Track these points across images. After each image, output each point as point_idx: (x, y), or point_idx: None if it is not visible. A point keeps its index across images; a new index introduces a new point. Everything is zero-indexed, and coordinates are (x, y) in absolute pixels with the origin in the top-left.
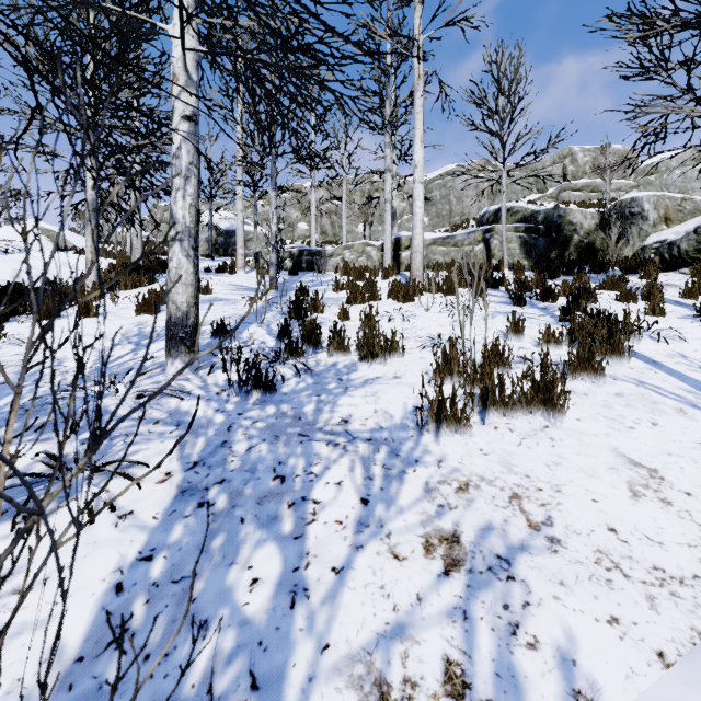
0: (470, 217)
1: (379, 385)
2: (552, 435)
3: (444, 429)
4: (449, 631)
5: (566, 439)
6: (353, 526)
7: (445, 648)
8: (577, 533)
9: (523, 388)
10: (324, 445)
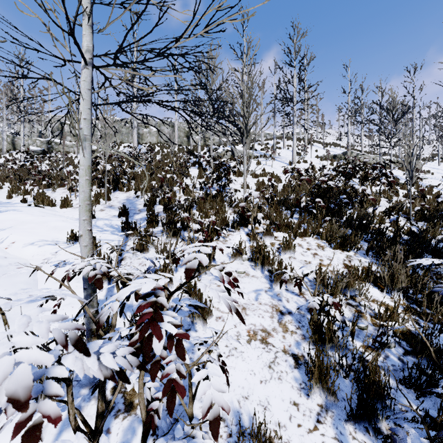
0: None
1: None
2: None
3: None
4: None
5: None
6: None
7: None
8: None
9: None
10: None
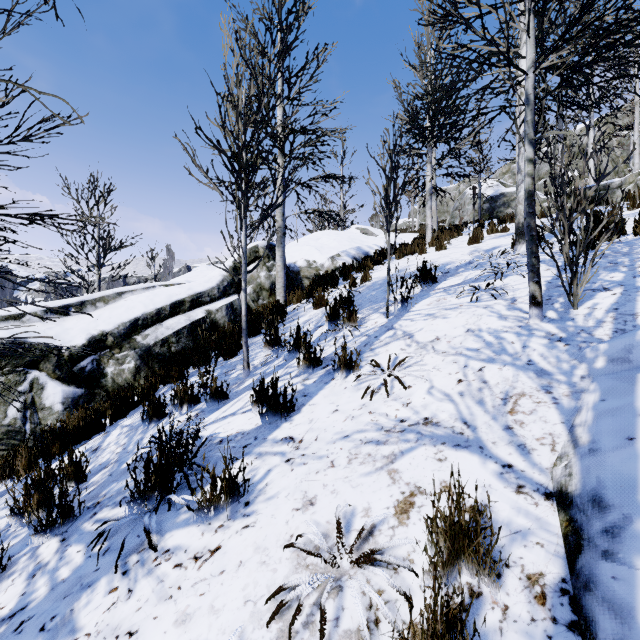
0: None
1: None
2: None
3: None
4: None
5: None
6: None
7: None
8: None
9: None
10: None
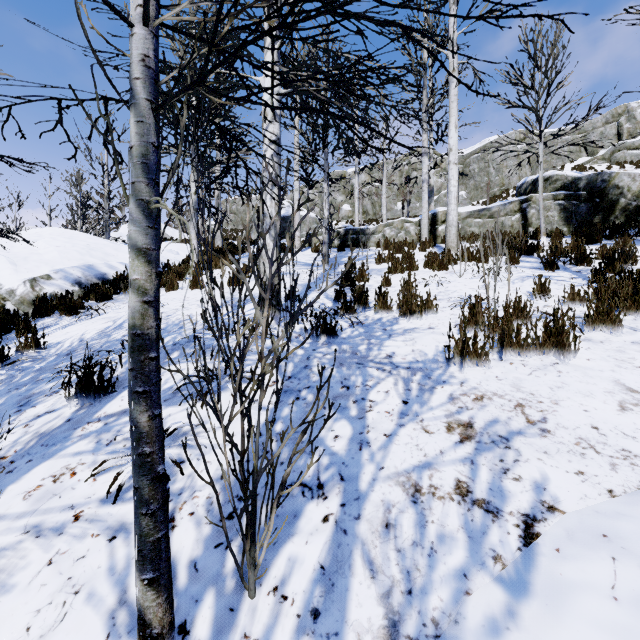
0: (510, 187)
1: (416, 333)
2: (560, 369)
3: (467, 363)
4: (460, 468)
5: (572, 372)
6: (397, 414)
7: (457, 475)
8: (565, 428)
9: (536, 333)
10: (375, 370)
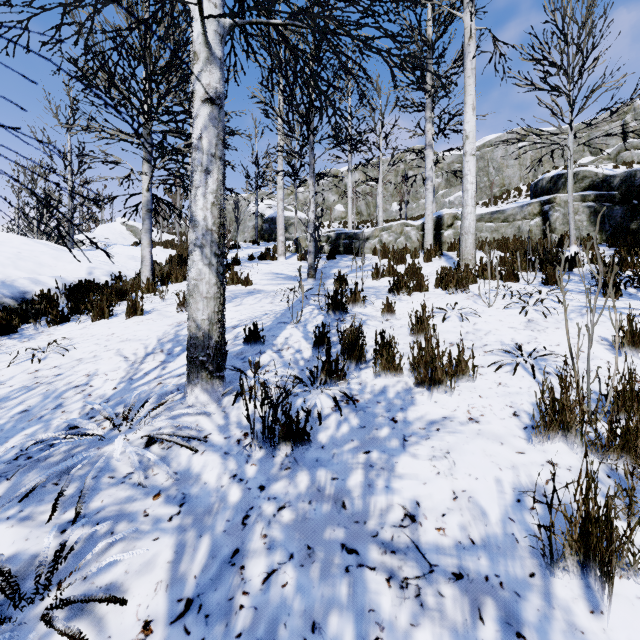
0: (511, 187)
1: (449, 434)
2: None
3: (594, 572)
4: None
5: None
6: None
7: None
8: None
9: None
10: (384, 582)
